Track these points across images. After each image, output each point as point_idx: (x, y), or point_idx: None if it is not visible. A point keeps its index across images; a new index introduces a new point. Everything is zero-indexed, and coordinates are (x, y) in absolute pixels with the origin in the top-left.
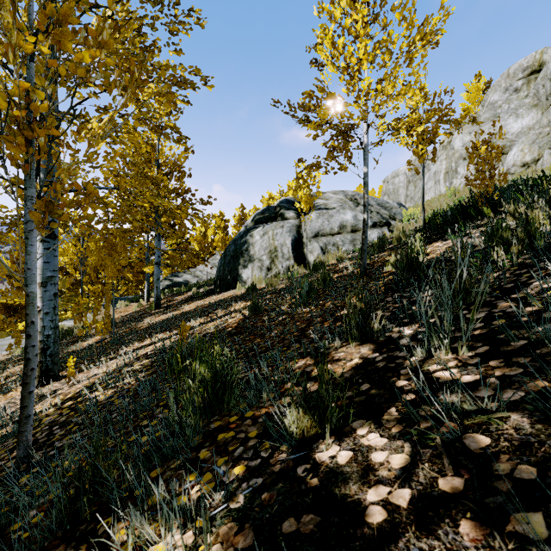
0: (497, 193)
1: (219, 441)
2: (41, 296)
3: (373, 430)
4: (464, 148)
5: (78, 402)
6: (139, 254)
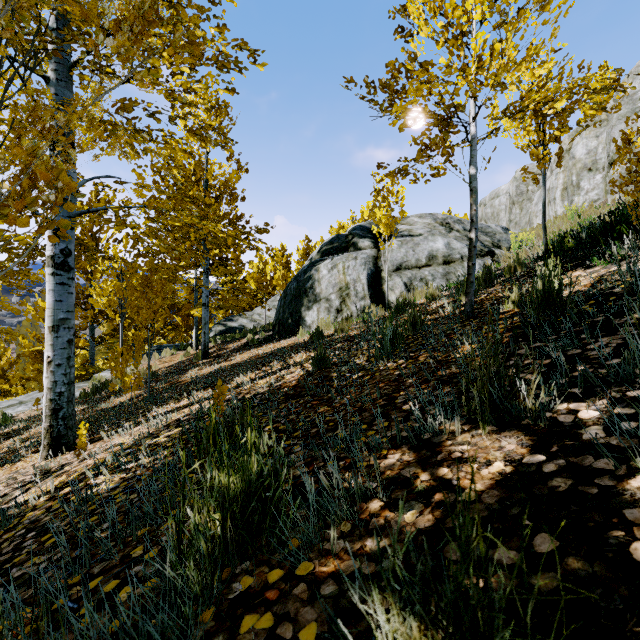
0: None
1: (243, 637)
2: (52, 343)
3: None
4: (589, 156)
5: (77, 490)
6: (188, 295)
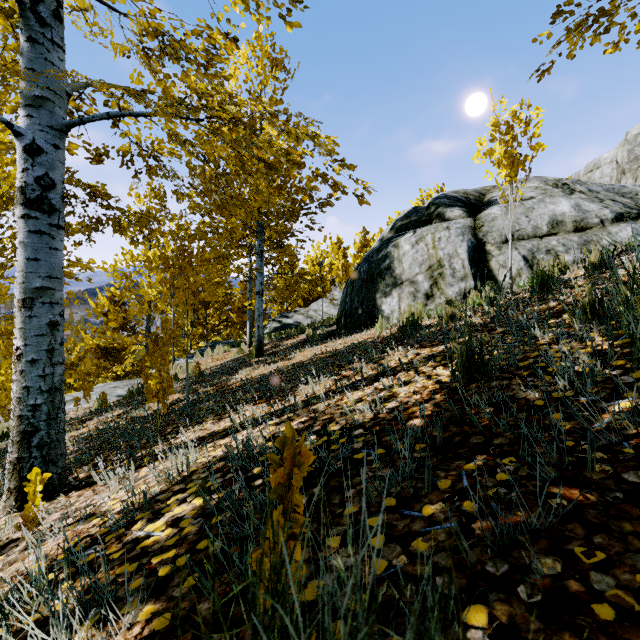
0: None
1: None
2: (23, 327)
3: None
4: None
5: None
6: (243, 290)
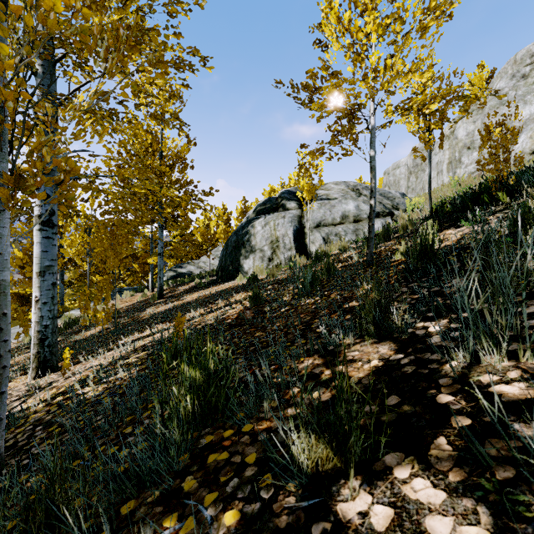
0: (512, 177)
1: (210, 465)
2: (39, 286)
3: (418, 474)
4: (468, 137)
5: (68, 398)
6: (144, 246)
